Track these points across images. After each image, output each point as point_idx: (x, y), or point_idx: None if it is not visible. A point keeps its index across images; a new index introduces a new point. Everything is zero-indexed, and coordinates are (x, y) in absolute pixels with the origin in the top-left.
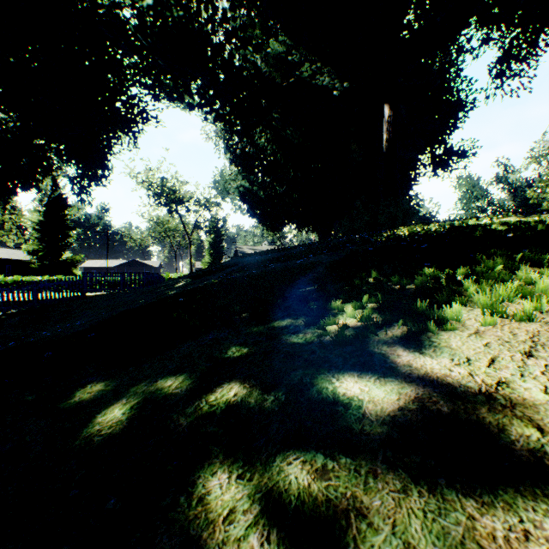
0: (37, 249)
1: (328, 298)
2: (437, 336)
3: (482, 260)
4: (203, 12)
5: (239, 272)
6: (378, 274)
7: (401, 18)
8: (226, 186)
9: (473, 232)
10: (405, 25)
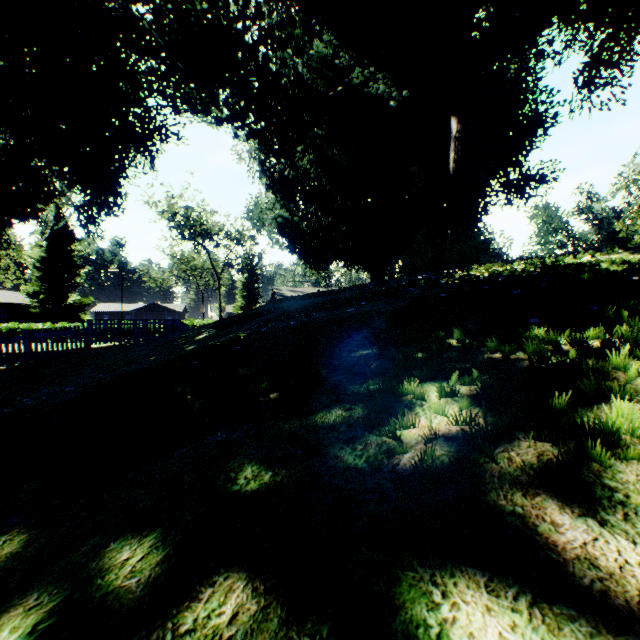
0: (38, 290)
1: (395, 372)
2: (612, 474)
3: (622, 317)
4: (233, 7)
5: (274, 322)
6: (463, 334)
7: (471, 12)
8: (261, 216)
9: (578, 274)
10: (474, 24)
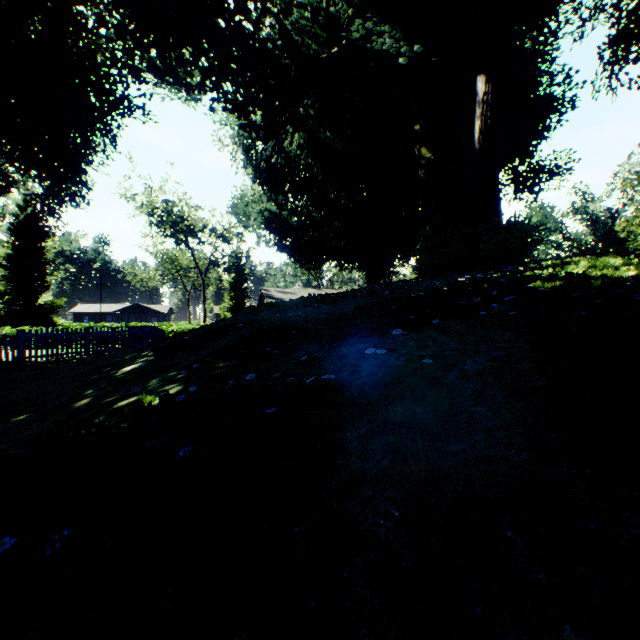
0: (3, 291)
1: None
2: None
3: None
4: None
5: (227, 360)
6: None
7: None
8: (247, 211)
9: None
10: None
